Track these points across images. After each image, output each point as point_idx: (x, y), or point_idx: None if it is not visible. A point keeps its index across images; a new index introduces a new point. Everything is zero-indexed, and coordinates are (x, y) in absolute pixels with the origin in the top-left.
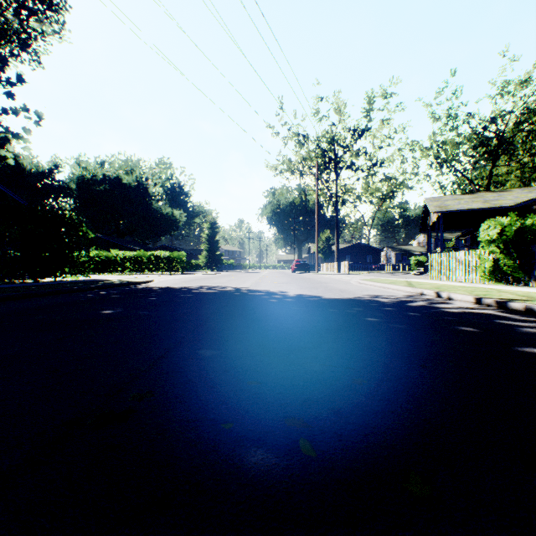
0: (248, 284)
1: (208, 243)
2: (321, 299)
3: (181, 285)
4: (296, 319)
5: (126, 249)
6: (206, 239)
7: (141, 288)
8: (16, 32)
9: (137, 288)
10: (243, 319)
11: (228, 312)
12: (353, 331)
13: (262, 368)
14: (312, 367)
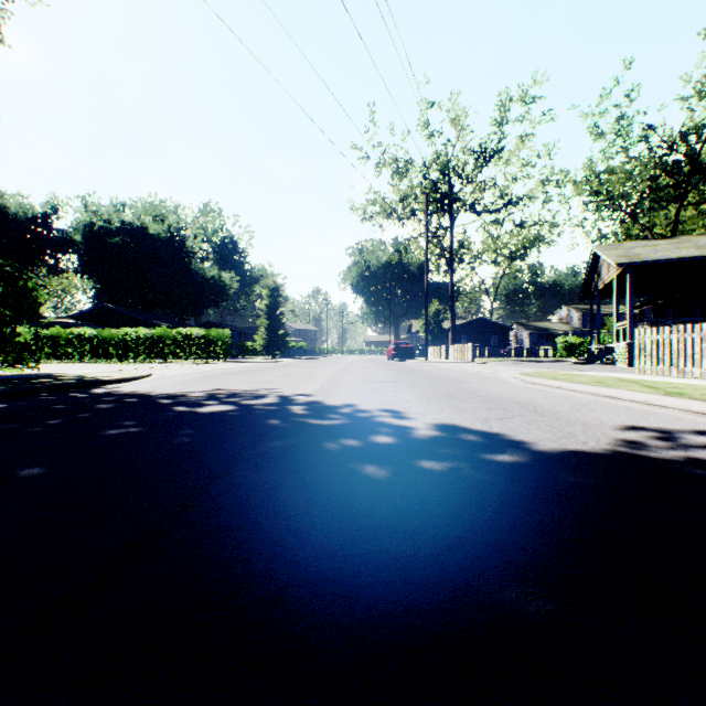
0: (315, 384)
1: (267, 317)
2: (535, 459)
3: (183, 387)
4: None
5: (150, 327)
6: (264, 311)
7: (80, 397)
8: None
9: (72, 397)
10: None
11: None
12: None
13: None
14: None
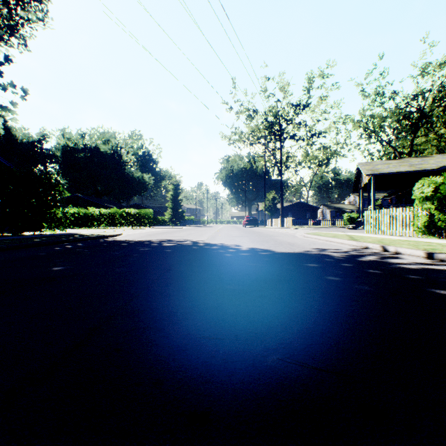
0: (205, 237)
1: (172, 202)
2: (274, 253)
3: (144, 238)
4: (253, 278)
5: (103, 207)
6: (170, 198)
7: (107, 241)
8: (5, 19)
9: (104, 241)
10: (196, 278)
11: (181, 269)
12: (320, 296)
13: (214, 374)
14: (288, 370)
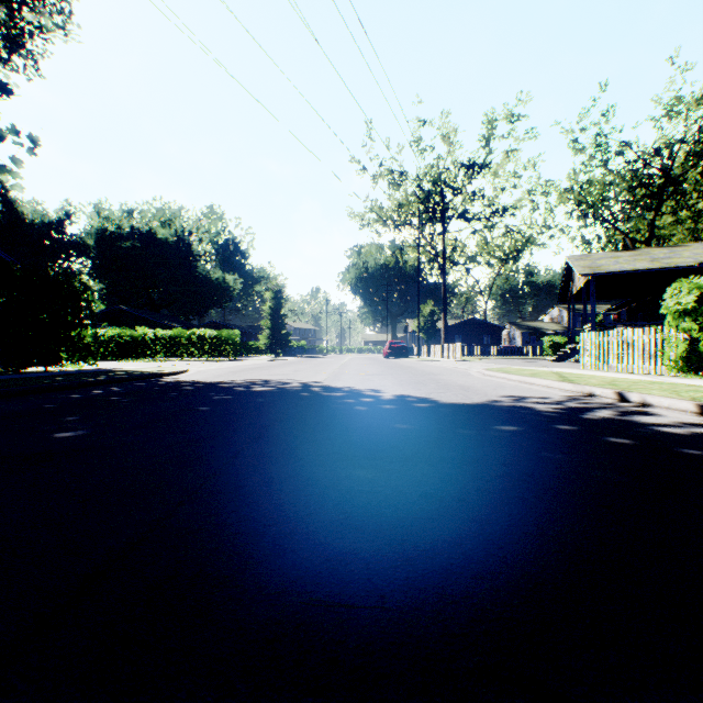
0: (322, 376)
1: (270, 318)
2: (438, 405)
3: (224, 378)
4: (407, 456)
5: (161, 327)
6: (268, 312)
7: (162, 383)
8: (3, 26)
9: (156, 383)
10: (304, 456)
11: (279, 437)
12: (535, 495)
13: None
14: None
